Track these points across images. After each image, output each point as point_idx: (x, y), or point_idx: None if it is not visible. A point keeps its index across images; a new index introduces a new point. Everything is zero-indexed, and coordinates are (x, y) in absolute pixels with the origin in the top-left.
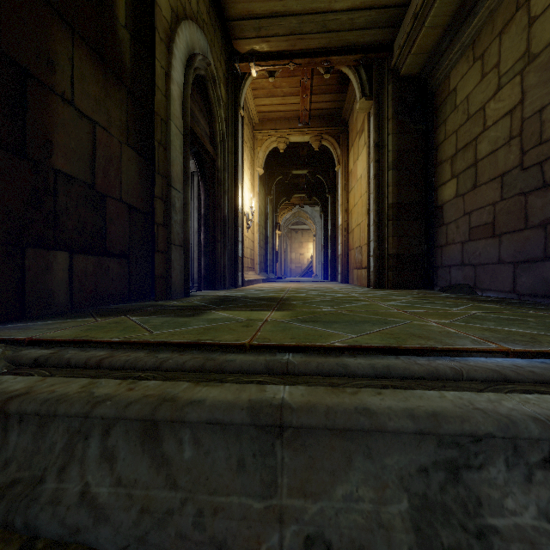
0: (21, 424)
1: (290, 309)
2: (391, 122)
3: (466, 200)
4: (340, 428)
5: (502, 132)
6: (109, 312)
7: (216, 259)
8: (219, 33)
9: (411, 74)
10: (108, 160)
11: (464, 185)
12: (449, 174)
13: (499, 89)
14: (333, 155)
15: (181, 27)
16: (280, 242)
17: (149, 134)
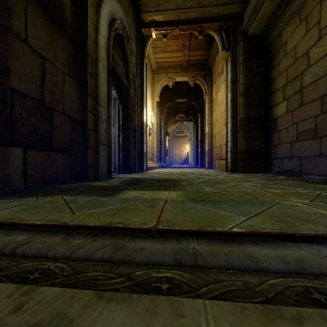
0: None
1: (181, 189)
2: (242, 65)
3: (294, 114)
4: None
5: (322, 67)
6: (51, 191)
7: (129, 154)
8: (131, 8)
9: (255, 34)
10: (54, 85)
11: (292, 104)
12: (281, 98)
13: (320, 39)
14: (201, 90)
15: None
16: (169, 144)
17: (84, 70)
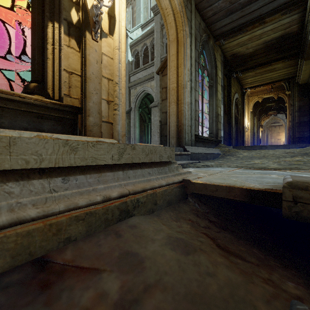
0: (237, 147)
1: None
2: (296, 98)
3: None
4: (255, 146)
5: None
6: None
7: (238, 141)
8: (239, 86)
9: (303, 83)
10: (225, 126)
11: None
12: None
13: None
14: None
15: (234, 98)
16: (262, 134)
17: (228, 119)
